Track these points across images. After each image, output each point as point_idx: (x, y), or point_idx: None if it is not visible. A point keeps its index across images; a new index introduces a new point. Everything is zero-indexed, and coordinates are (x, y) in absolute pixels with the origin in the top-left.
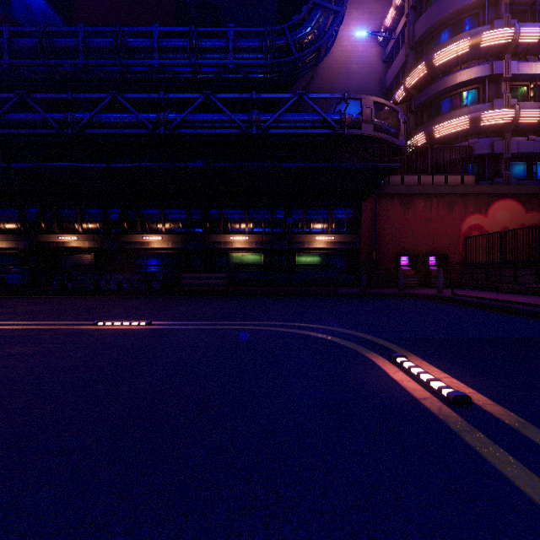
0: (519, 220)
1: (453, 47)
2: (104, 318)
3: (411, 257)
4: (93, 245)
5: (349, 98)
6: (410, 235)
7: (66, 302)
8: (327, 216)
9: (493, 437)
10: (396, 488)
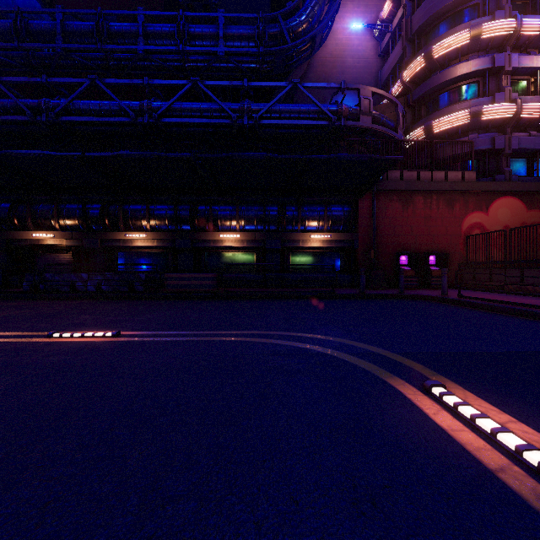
0: (520, 218)
1: (453, 38)
2: (65, 327)
3: (410, 257)
4: (71, 243)
5: (346, 88)
6: (409, 234)
7: (32, 306)
8: (323, 213)
9: None
10: None
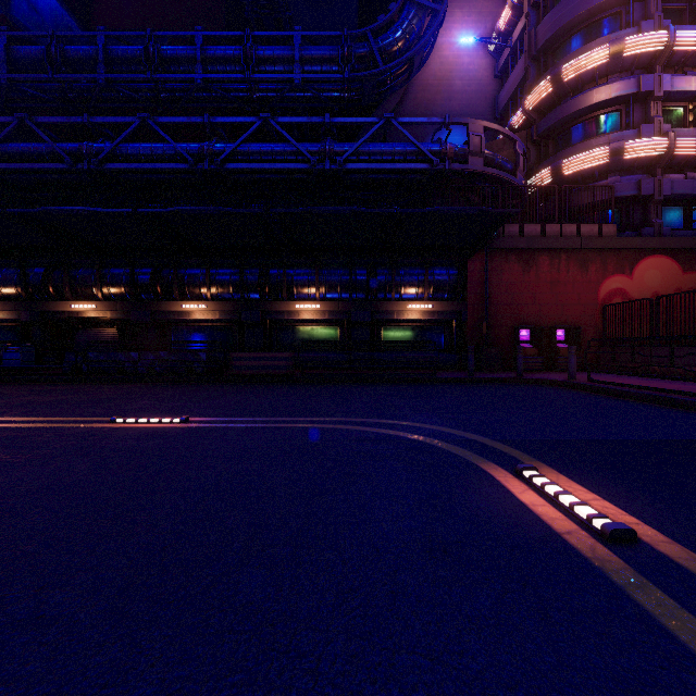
0: (674, 283)
1: (588, 57)
2: (125, 413)
3: (533, 332)
4: (116, 315)
5: (452, 122)
6: (531, 303)
7: (78, 391)
8: (423, 277)
9: (677, 596)
10: (542, 688)
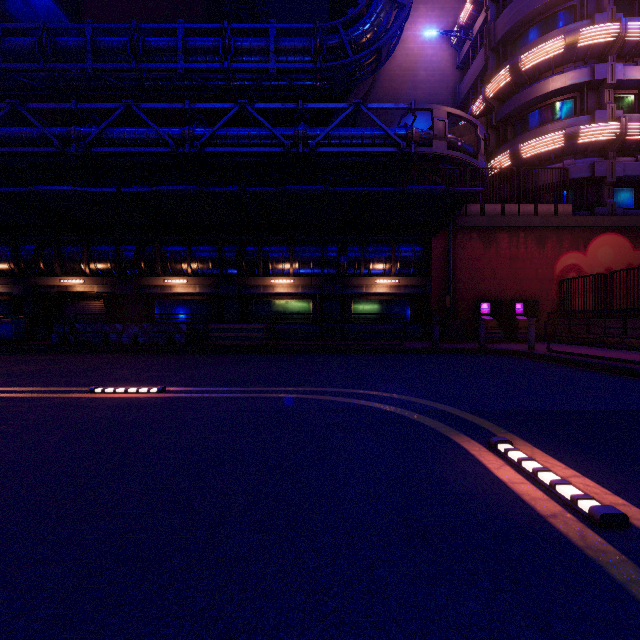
0: (625, 259)
1: (544, 47)
2: (105, 382)
3: (493, 305)
4: (103, 289)
5: (418, 108)
6: (492, 278)
7: (64, 360)
8: (390, 254)
9: None
10: None
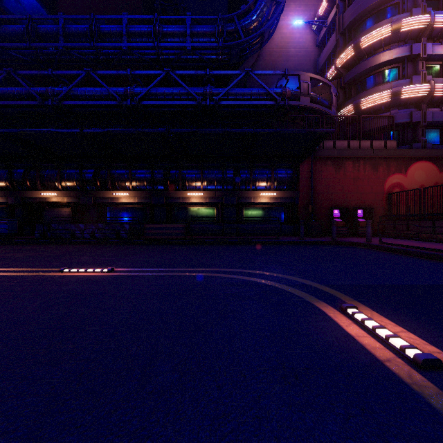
0: (434, 179)
1: (377, 32)
2: (71, 265)
3: (342, 211)
4: (70, 200)
5: (289, 74)
6: (341, 192)
7: (43, 249)
8: (270, 175)
9: None
10: None
